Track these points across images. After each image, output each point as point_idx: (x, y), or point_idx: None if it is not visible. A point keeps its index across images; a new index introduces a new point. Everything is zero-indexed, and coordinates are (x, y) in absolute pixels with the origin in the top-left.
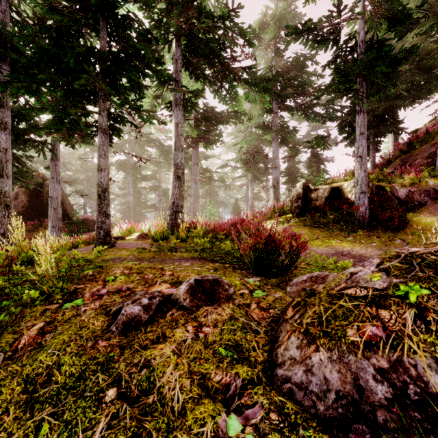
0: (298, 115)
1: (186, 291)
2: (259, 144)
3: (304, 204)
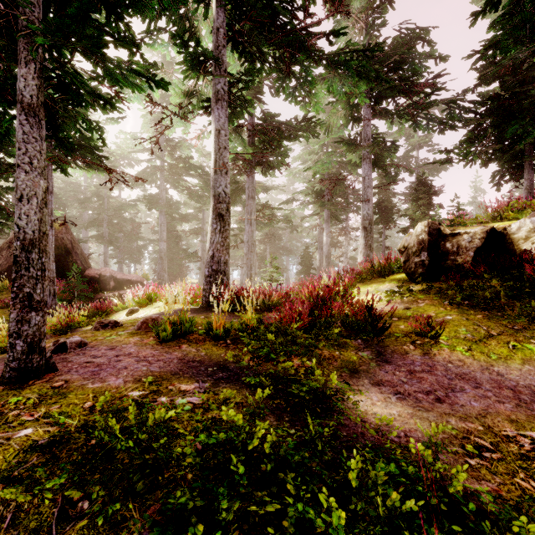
0: (400, 122)
1: None
2: (338, 170)
3: (432, 260)
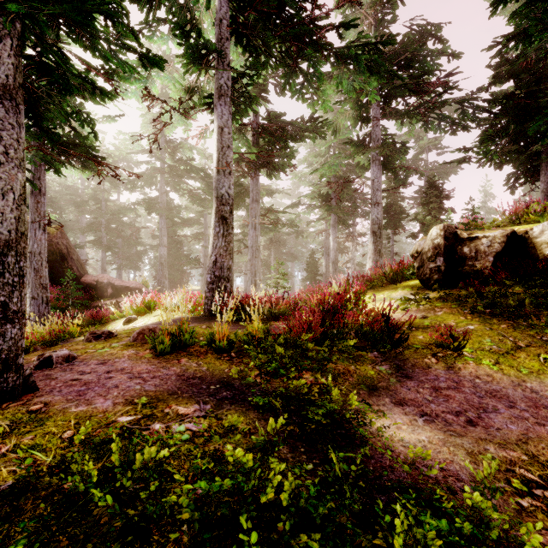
0: (411, 123)
1: None
2: (346, 173)
3: (448, 266)
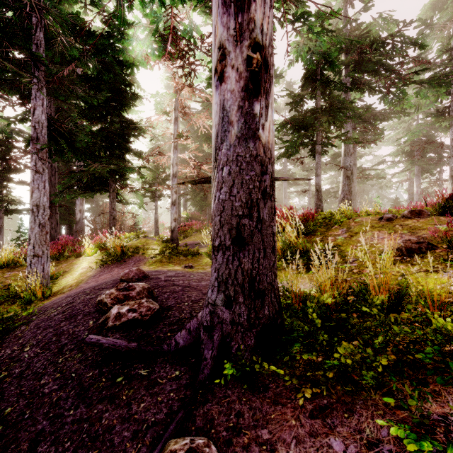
0: None
1: (407, 213)
2: (429, 132)
3: None
